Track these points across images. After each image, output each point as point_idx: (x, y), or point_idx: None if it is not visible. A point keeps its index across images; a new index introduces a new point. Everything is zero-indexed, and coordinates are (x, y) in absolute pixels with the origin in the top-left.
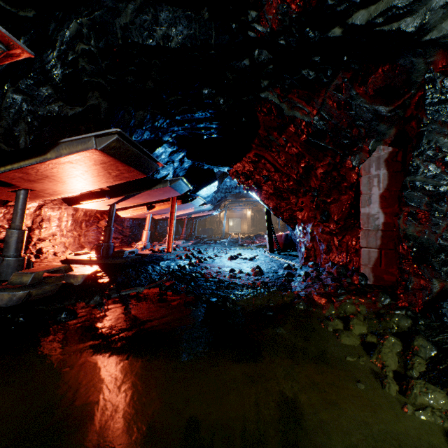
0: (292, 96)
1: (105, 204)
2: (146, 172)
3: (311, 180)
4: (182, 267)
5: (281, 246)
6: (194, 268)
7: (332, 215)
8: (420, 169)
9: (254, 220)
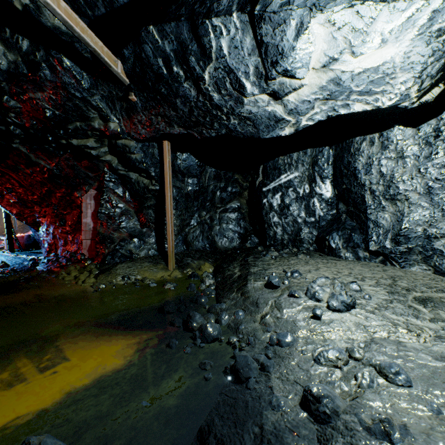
0: (38, 153)
1: None
2: None
3: (53, 198)
4: None
5: (23, 246)
6: None
7: (68, 222)
8: (104, 205)
9: None
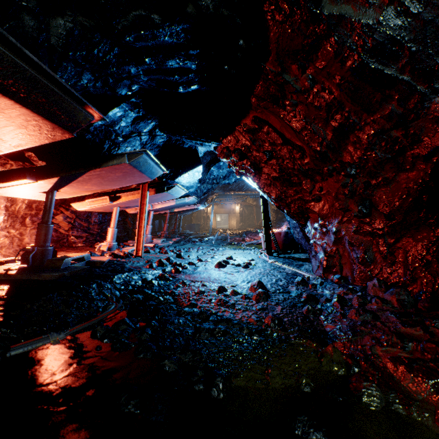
0: None
1: (37, 191)
2: (67, 126)
3: (344, 151)
4: (147, 284)
5: (279, 246)
6: (166, 284)
7: (378, 206)
8: None
9: (242, 216)
